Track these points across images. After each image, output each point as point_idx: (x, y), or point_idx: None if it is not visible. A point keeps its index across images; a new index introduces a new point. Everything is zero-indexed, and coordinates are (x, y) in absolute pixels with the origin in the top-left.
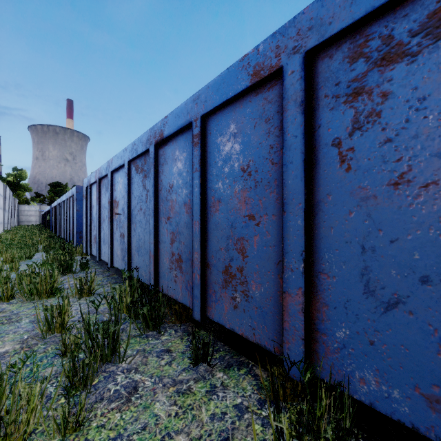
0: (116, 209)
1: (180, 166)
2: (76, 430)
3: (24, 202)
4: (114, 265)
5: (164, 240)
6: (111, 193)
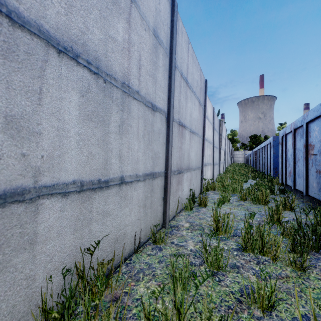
0: (311, 151)
1: None
2: (300, 270)
3: (236, 149)
4: (308, 194)
5: None
6: (306, 139)
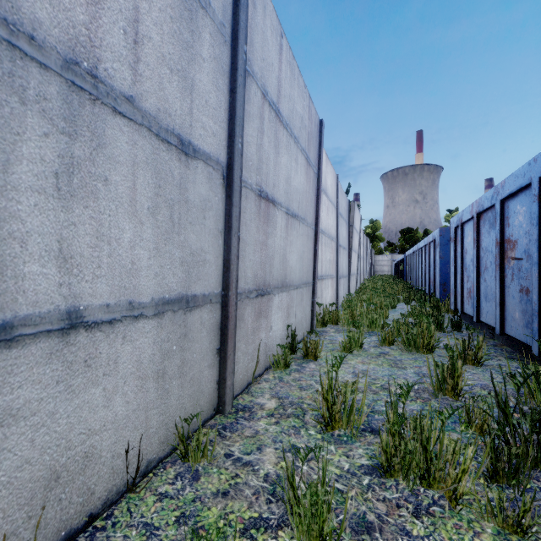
0: (511, 251)
1: None
2: (516, 532)
3: (378, 252)
4: (505, 332)
5: None
6: (500, 231)
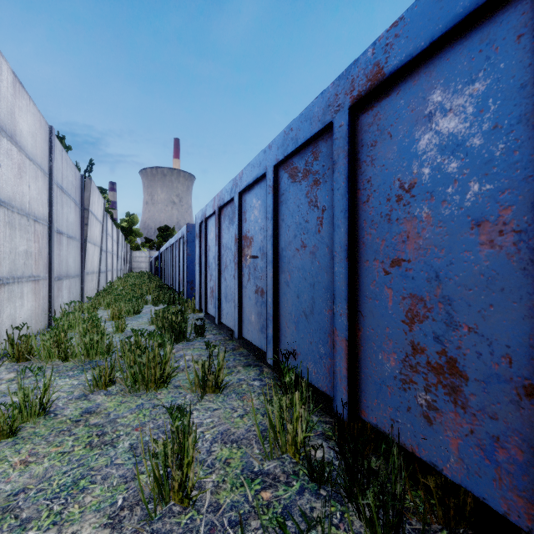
0: (248, 249)
1: (454, 125)
2: None
3: (135, 248)
4: (243, 336)
5: (378, 312)
6: (239, 226)
